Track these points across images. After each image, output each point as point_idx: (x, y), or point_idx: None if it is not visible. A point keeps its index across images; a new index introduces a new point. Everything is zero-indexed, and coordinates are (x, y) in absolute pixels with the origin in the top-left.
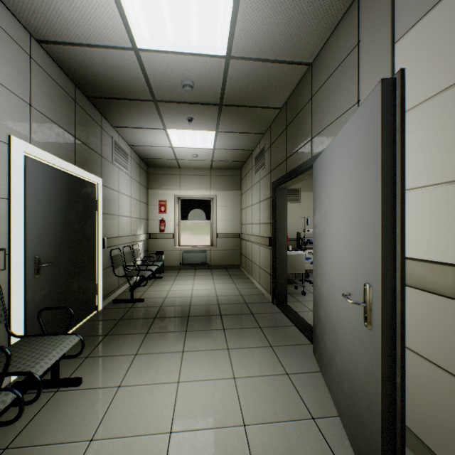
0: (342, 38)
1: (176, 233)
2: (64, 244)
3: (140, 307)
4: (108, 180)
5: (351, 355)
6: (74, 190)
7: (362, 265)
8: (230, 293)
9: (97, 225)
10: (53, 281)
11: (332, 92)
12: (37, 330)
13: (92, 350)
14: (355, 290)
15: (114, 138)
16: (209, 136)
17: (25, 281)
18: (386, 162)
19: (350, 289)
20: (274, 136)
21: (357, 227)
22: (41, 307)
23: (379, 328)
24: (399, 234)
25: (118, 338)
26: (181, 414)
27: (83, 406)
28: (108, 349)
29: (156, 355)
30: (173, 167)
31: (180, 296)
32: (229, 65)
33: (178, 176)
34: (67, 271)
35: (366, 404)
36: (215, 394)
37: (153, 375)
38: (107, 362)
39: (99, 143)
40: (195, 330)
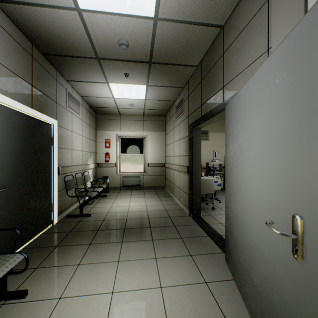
0: None
1: (118, 163)
2: (21, 172)
3: (87, 221)
4: (62, 122)
5: (272, 280)
6: (30, 128)
7: (289, 195)
8: (158, 208)
9: (52, 157)
10: (10, 203)
11: (242, 46)
12: None
13: (42, 261)
14: (277, 218)
15: (68, 89)
16: (141, 89)
17: None
18: None
19: (270, 216)
20: (191, 89)
21: (282, 157)
22: None
23: None
24: None
25: (66, 248)
26: None
27: None
28: (56, 260)
29: (96, 265)
30: (115, 114)
31: (119, 211)
32: (157, 26)
33: (119, 121)
34: (24, 195)
35: None
36: (144, 305)
37: (91, 285)
38: (53, 272)
39: (55, 92)
40: (130, 241)
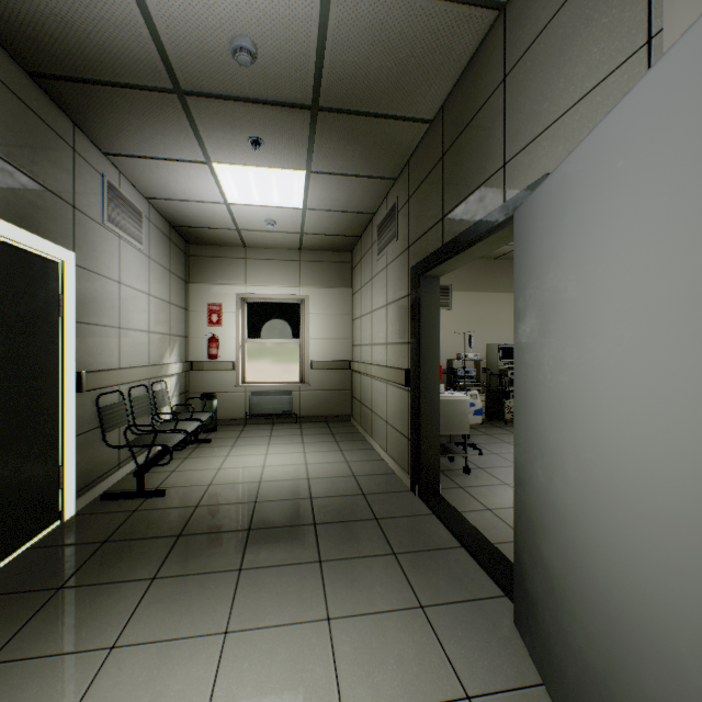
0: None
1: (239, 361)
2: None
3: (154, 509)
4: (92, 258)
5: None
6: None
7: None
8: (334, 472)
9: (60, 346)
10: None
11: (562, 47)
12: None
13: (9, 640)
14: None
15: (109, 177)
16: (294, 181)
17: None
18: None
19: None
20: (417, 180)
21: None
22: None
23: None
24: None
25: (84, 595)
26: None
27: None
28: (49, 633)
29: (161, 647)
30: (232, 245)
31: (240, 480)
32: None
33: (243, 261)
34: None
35: None
36: None
37: None
38: (33, 678)
39: (69, 180)
40: (260, 566)
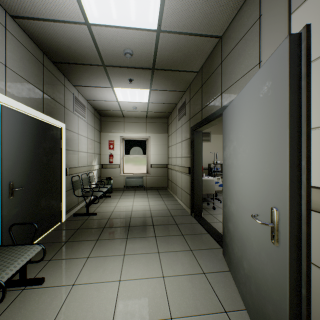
0: (246, 15)
1: (121, 164)
2: (34, 173)
3: (93, 219)
4: (70, 125)
5: (258, 264)
6: (42, 132)
7: (269, 192)
8: (160, 208)
9: (61, 158)
10: (25, 201)
11: (238, 57)
12: (11, 239)
13: (55, 254)
14: (261, 211)
15: (75, 94)
16: (145, 93)
17: (1, 202)
18: (293, 105)
19: (256, 210)
20: (193, 93)
21: (264, 160)
22: (15, 221)
23: (287, 246)
24: (305, 166)
25: (75, 244)
26: (121, 308)
27: (43, 302)
28: (67, 253)
29: (104, 257)
30: (119, 116)
31: (124, 210)
32: (160, 37)
33: (123, 123)
34: (36, 193)
35: (273, 308)
36: (148, 291)
37: (101, 274)
38: (65, 264)
39: (63, 97)
40: (134, 237)
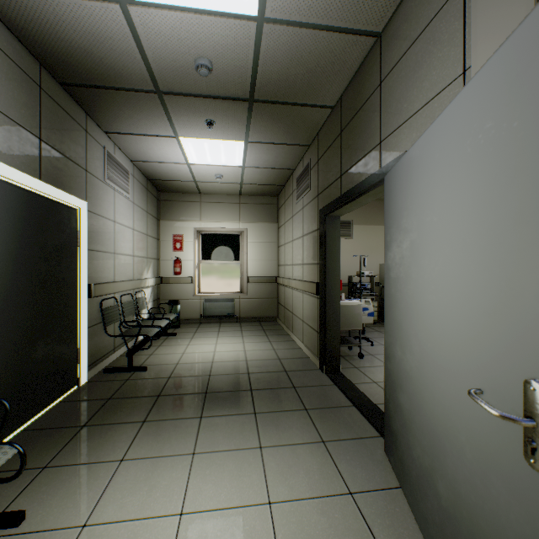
0: None
1: (196, 277)
2: (19, 294)
3: (140, 379)
4: (97, 205)
5: (480, 499)
6: (37, 216)
7: (517, 342)
8: (265, 356)
9: (78, 266)
10: None
11: (415, 68)
12: None
13: (56, 454)
14: (491, 384)
15: (108, 148)
16: (236, 148)
17: None
18: None
19: (476, 379)
20: (323, 147)
21: (500, 268)
22: None
23: None
24: None
25: (100, 430)
26: None
27: None
28: (81, 451)
29: (153, 460)
30: (191, 192)
31: (198, 361)
32: (263, 33)
33: (198, 204)
34: (24, 334)
35: None
36: None
37: (143, 500)
38: (75, 476)
39: (83, 152)
40: (215, 415)
